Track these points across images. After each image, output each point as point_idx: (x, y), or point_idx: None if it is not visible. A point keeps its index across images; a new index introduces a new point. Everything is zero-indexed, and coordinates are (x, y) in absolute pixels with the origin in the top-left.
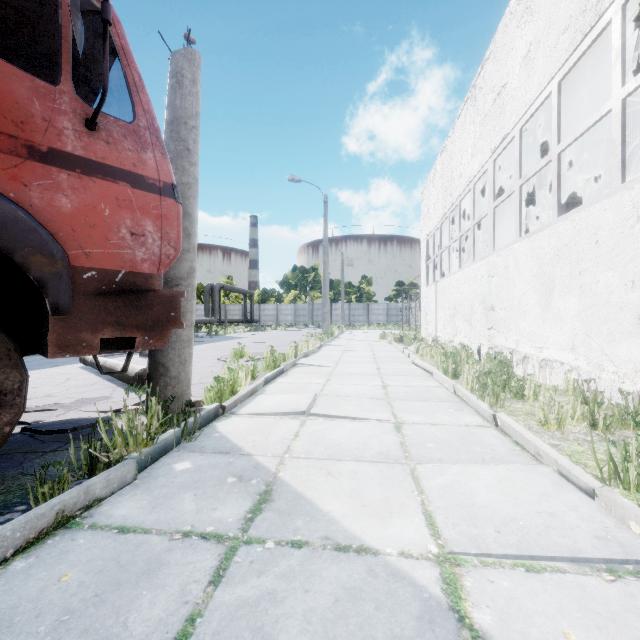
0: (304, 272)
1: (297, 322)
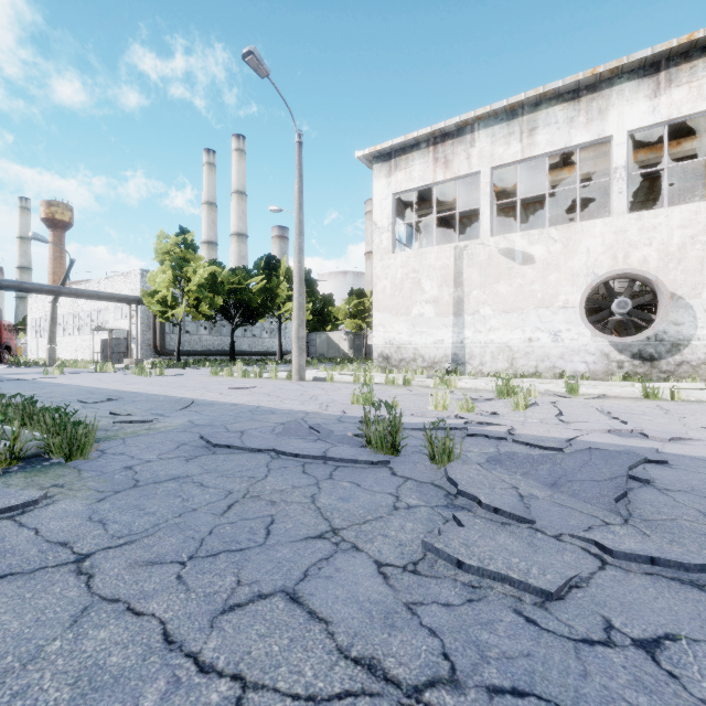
0: None
1: None
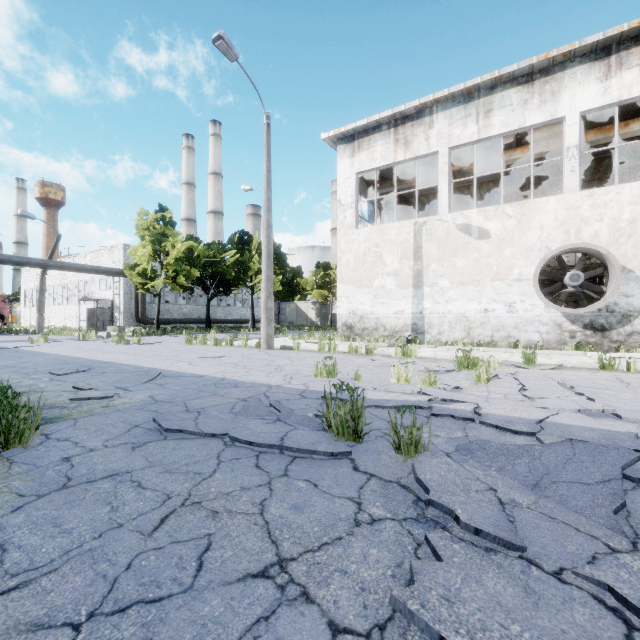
0: None
1: None
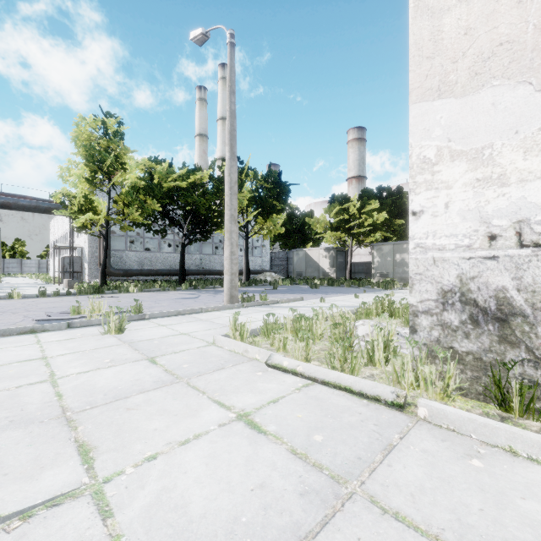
0: None
1: None
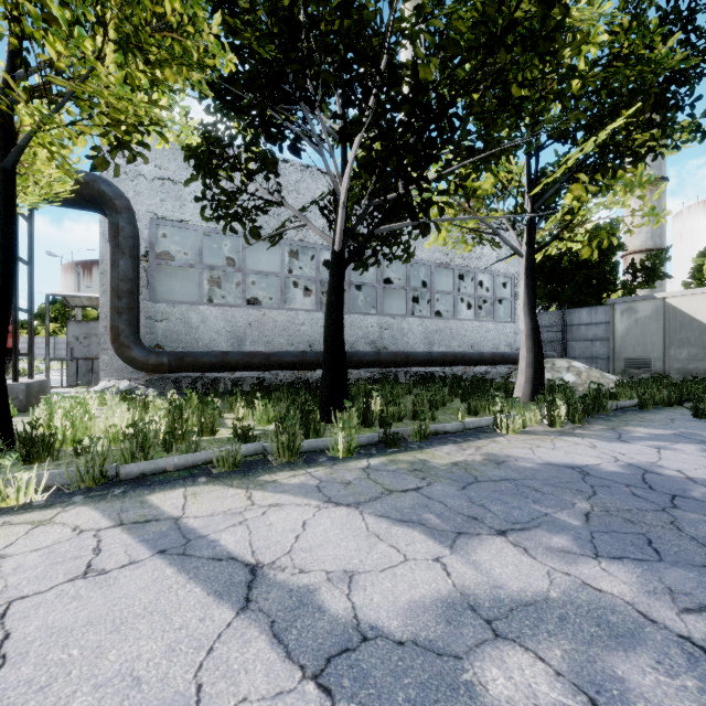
0: (67, 306)
1: (58, 356)
